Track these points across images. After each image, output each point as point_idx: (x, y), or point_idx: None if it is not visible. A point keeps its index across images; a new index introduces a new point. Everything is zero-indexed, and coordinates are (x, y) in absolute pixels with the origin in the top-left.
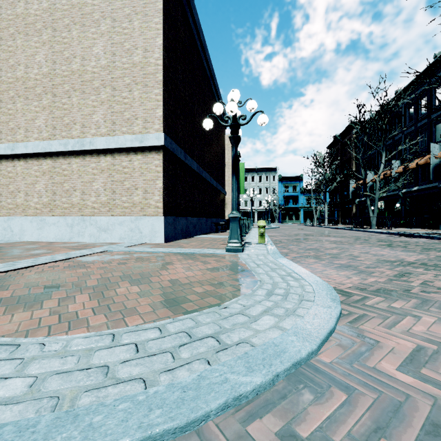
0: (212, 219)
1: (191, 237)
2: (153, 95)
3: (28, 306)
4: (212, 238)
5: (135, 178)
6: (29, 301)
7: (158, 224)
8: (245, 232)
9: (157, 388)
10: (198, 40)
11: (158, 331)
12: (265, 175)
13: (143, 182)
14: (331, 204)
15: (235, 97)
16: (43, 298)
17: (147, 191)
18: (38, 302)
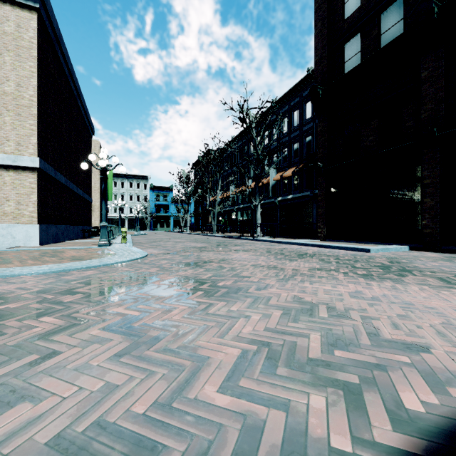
0: (79, 226)
1: (60, 242)
2: (27, 124)
3: (4, 264)
4: (83, 242)
5: (6, 191)
6: (1, 263)
7: (33, 230)
8: (113, 237)
9: (87, 265)
10: (66, 67)
11: (78, 262)
12: (137, 182)
13: (16, 195)
14: (196, 214)
15: (104, 156)
16: (6, 263)
17: (21, 203)
18: (6, 263)
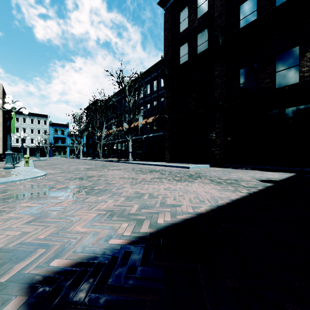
0: None
1: None
2: None
3: None
4: None
5: None
6: None
7: None
8: (16, 162)
9: None
10: None
11: None
12: (37, 119)
13: None
14: (87, 145)
15: (10, 101)
16: None
17: None
18: None
